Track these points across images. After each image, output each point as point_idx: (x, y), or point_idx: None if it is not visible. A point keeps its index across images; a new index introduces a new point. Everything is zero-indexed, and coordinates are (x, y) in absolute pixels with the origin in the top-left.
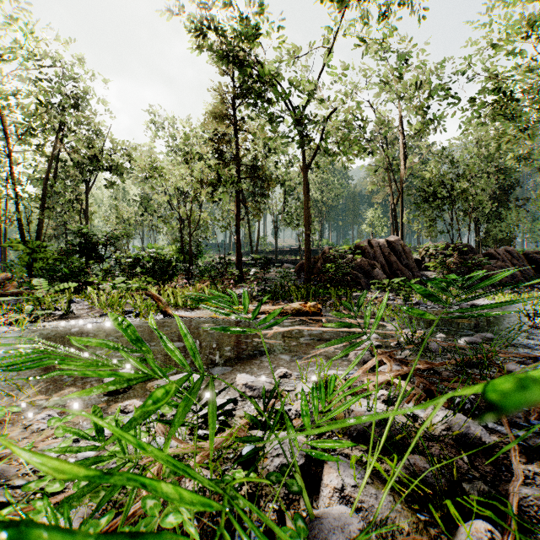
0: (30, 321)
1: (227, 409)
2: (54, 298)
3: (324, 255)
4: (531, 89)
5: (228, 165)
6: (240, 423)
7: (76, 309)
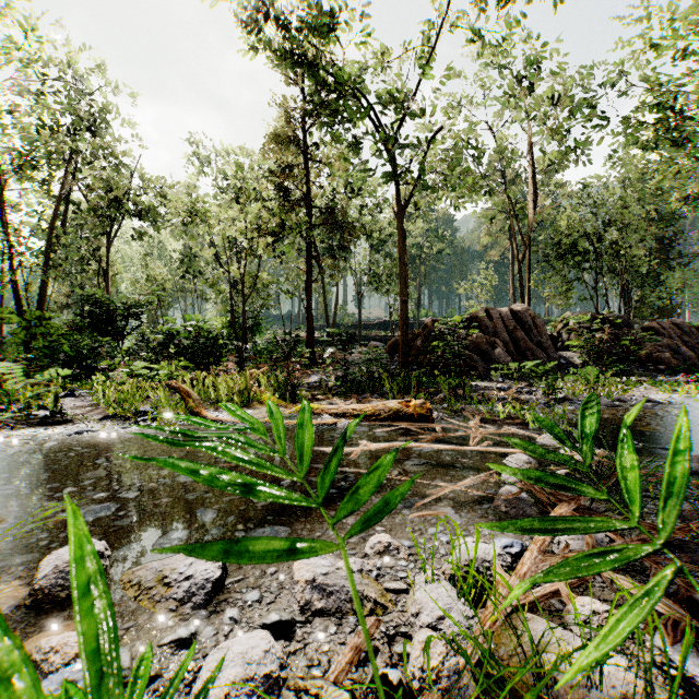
0: None
1: (266, 673)
2: (36, 392)
3: (426, 329)
4: None
5: (295, 208)
6: None
7: (72, 407)
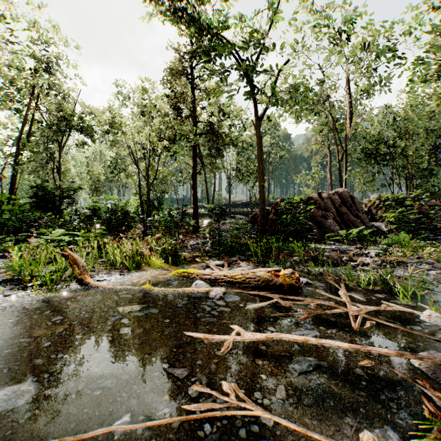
0: None
1: None
2: None
3: (276, 206)
4: None
5: (184, 121)
6: None
7: None
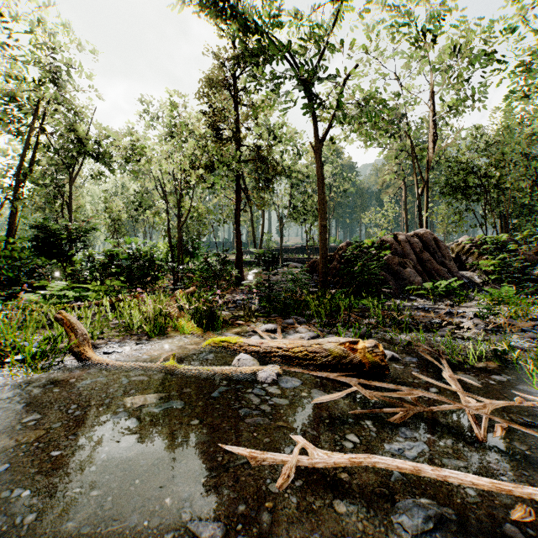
0: None
1: None
2: None
3: (341, 252)
4: None
5: (225, 145)
6: None
7: None
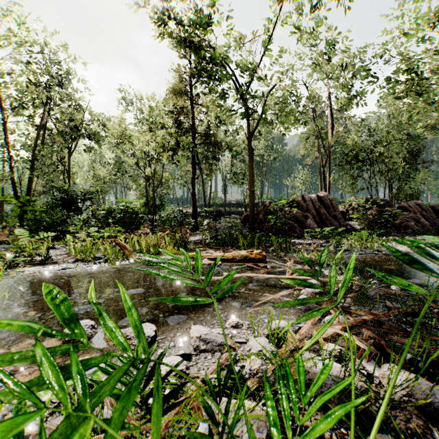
0: (13, 266)
1: (180, 370)
2: (35, 245)
3: (265, 208)
4: (436, 70)
5: (185, 133)
6: (193, 391)
7: (55, 254)
